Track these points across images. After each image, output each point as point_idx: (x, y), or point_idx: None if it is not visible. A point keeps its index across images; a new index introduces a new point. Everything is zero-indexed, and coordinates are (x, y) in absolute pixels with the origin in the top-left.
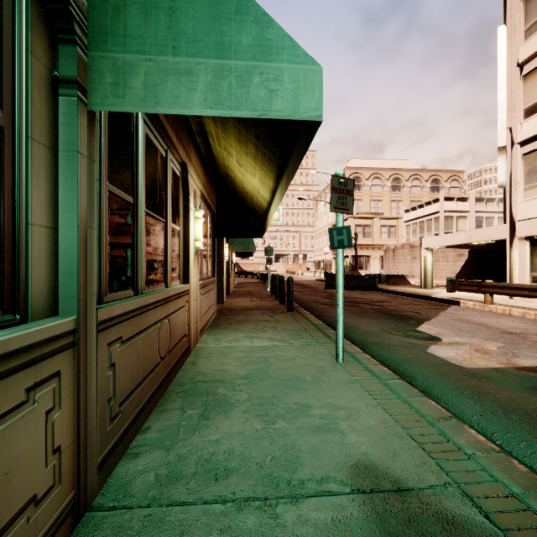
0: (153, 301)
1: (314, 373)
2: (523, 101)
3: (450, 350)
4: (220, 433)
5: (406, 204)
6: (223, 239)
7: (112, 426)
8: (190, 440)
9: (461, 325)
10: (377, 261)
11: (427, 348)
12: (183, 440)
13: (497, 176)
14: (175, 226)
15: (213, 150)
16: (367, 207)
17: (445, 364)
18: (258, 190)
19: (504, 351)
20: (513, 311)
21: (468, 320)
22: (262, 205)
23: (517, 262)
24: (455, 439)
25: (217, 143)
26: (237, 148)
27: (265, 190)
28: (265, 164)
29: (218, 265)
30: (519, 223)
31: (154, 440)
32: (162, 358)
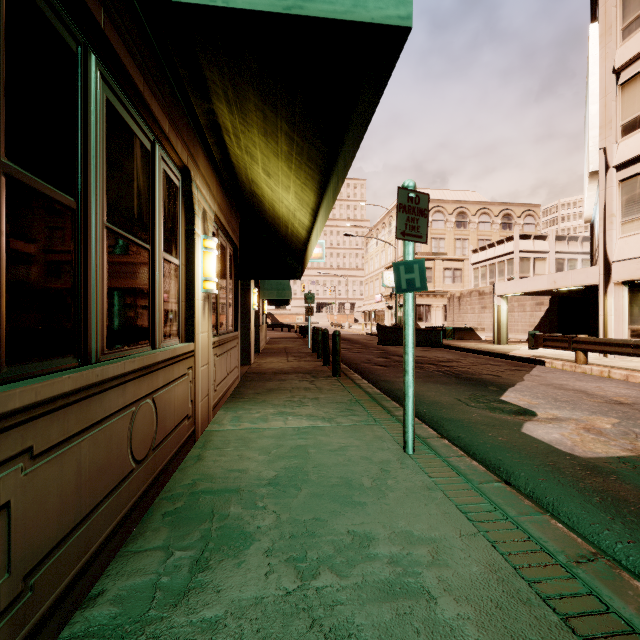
0: (117, 373)
1: (374, 473)
2: (621, 115)
3: (551, 429)
4: (223, 601)
5: (473, 243)
6: (251, 282)
7: (2, 626)
8: (169, 622)
9: (555, 393)
10: (440, 311)
11: (521, 427)
12: (156, 620)
13: (585, 209)
14: (171, 257)
15: (231, 156)
16: (426, 247)
17: (552, 452)
18: (294, 212)
19: (623, 431)
20: (614, 373)
21: (562, 386)
22: (299, 234)
23: (612, 312)
24: (617, 604)
25: (236, 142)
26: (263, 147)
27: (303, 210)
28: (303, 167)
29: (244, 316)
30: (616, 265)
31: (105, 624)
32: (139, 462)
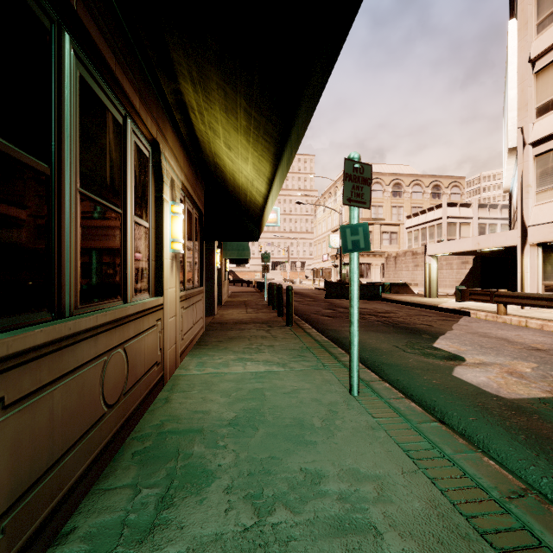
0: (90, 326)
1: (323, 414)
2: (536, 99)
3: (479, 373)
4: (186, 538)
5: (407, 210)
6: (214, 244)
7: None
8: None
9: (480, 341)
10: (379, 269)
11: (452, 371)
12: None
13: (504, 180)
14: (141, 221)
15: (196, 132)
16: (367, 213)
17: (480, 393)
18: (252, 182)
19: (542, 374)
20: (530, 323)
21: (486, 334)
22: (257, 201)
23: (528, 269)
24: (548, 538)
25: (200, 119)
26: (224, 123)
27: (260, 179)
28: (260, 140)
29: (209, 273)
30: (531, 228)
31: None
32: (111, 406)
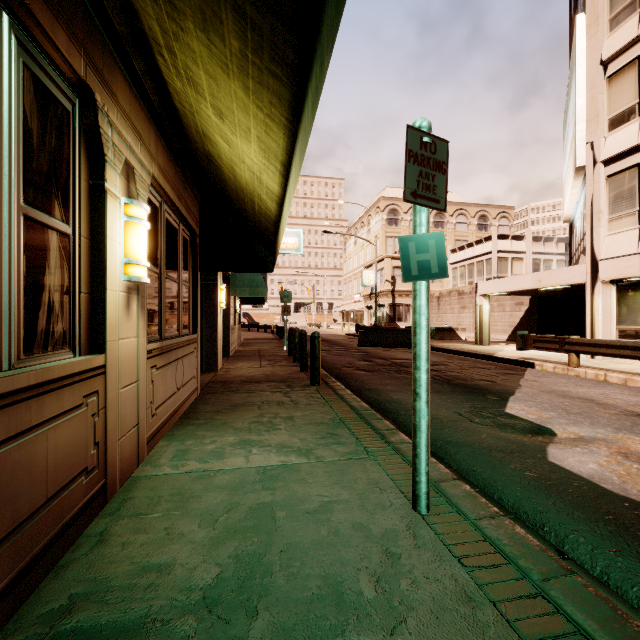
0: None
1: (377, 562)
2: (608, 108)
3: (583, 456)
4: None
5: (450, 243)
6: (217, 277)
7: None
8: None
9: (562, 403)
10: None
11: (546, 453)
12: None
13: (566, 208)
14: (49, 218)
15: (173, 96)
16: None
17: (602, 495)
18: (260, 176)
19: None
20: (610, 377)
21: (565, 393)
22: (268, 210)
23: (600, 312)
24: None
25: (172, 65)
26: (206, 58)
27: (271, 168)
28: (265, 79)
29: (209, 315)
30: (603, 263)
31: None
32: None
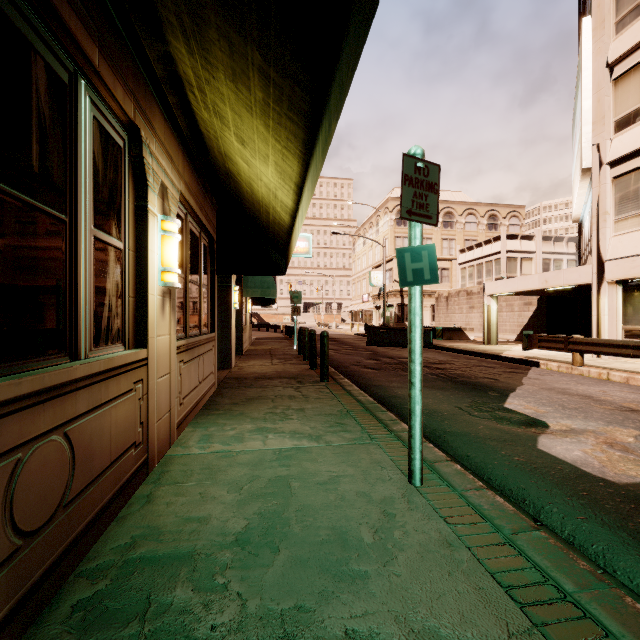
0: None
1: (375, 519)
2: (614, 110)
3: (570, 445)
4: None
5: (459, 243)
6: (231, 279)
7: None
8: None
9: (560, 399)
10: (428, 311)
11: (536, 442)
12: None
13: (574, 208)
14: (109, 237)
15: (199, 123)
16: None
17: (581, 476)
18: (275, 192)
19: None
20: (613, 376)
21: (565, 390)
22: (282, 220)
23: (606, 312)
24: None
25: (201, 100)
26: (233, 100)
27: (286, 187)
28: (283, 121)
29: (224, 315)
30: (609, 263)
31: None
32: (32, 533)
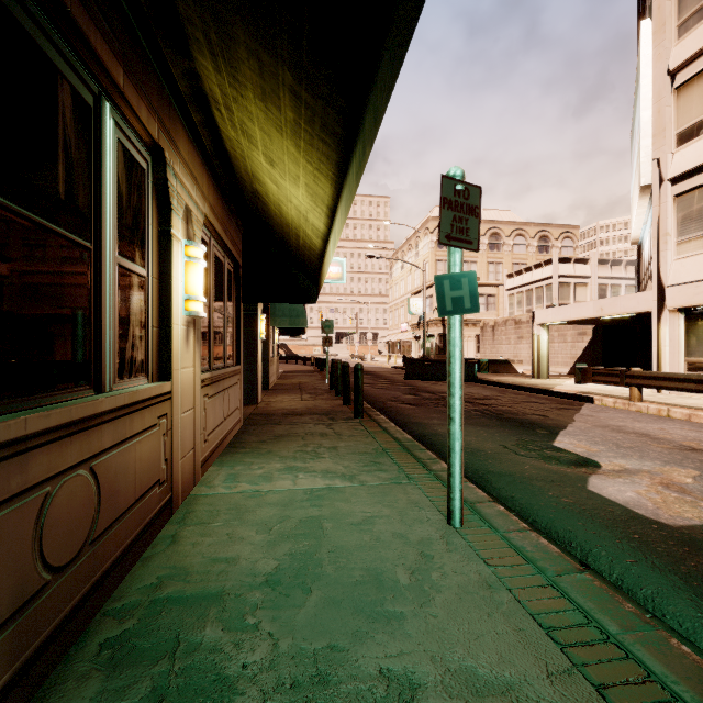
0: (8, 438)
1: (412, 560)
2: (676, 122)
3: (623, 485)
4: None
5: (507, 267)
6: (258, 307)
7: None
8: None
9: (614, 437)
10: (472, 342)
11: (586, 483)
12: None
13: (633, 228)
14: (133, 265)
15: (225, 142)
16: None
17: (633, 518)
18: (306, 215)
19: None
20: (674, 412)
21: (620, 428)
22: (313, 244)
23: (667, 342)
24: None
25: (228, 119)
26: (262, 120)
27: (317, 210)
28: (315, 142)
29: (250, 346)
30: (671, 289)
31: None
32: (60, 568)
